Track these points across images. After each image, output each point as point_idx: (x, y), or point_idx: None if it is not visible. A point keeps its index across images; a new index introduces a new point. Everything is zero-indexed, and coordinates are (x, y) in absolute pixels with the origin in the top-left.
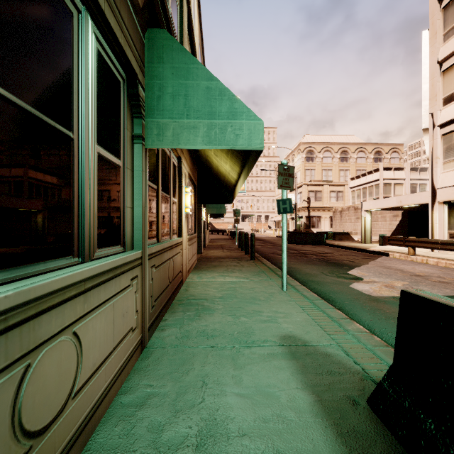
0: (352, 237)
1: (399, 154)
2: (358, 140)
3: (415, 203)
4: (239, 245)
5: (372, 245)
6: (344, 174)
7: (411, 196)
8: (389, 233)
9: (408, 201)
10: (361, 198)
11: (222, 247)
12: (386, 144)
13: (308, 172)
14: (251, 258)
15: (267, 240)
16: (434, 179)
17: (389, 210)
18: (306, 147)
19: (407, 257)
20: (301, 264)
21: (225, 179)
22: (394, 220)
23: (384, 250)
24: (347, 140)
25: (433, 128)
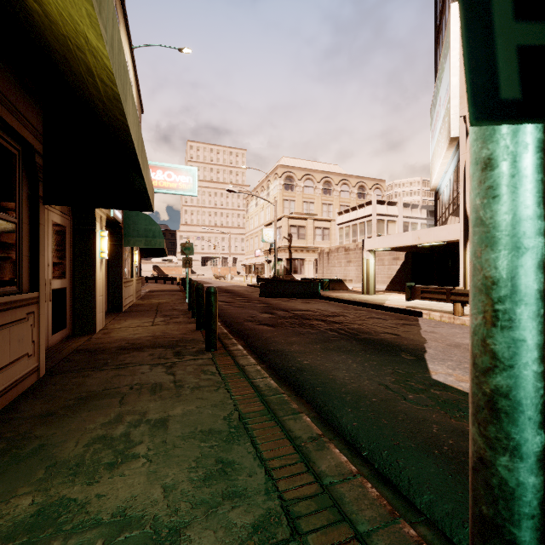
0: (347, 285)
1: (382, 192)
2: (341, 171)
3: (440, 240)
4: (189, 304)
5: (381, 298)
6: (327, 210)
7: (433, 230)
8: (388, 279)
9: (430, 238)
10: (351, 238)
11: (157, 309)
12: (370, 178)
13: (287, 203)
14: (208, 347)
15: (237, 291)
16: (468, 207)
17: (393, 250)
18: (284, 172)
19: (454, 318)
20: (316, 351)
21: (102, 96)
22: (394, 264)
23: (407, 305)
24: (330, 169)
25: (466, 136)
